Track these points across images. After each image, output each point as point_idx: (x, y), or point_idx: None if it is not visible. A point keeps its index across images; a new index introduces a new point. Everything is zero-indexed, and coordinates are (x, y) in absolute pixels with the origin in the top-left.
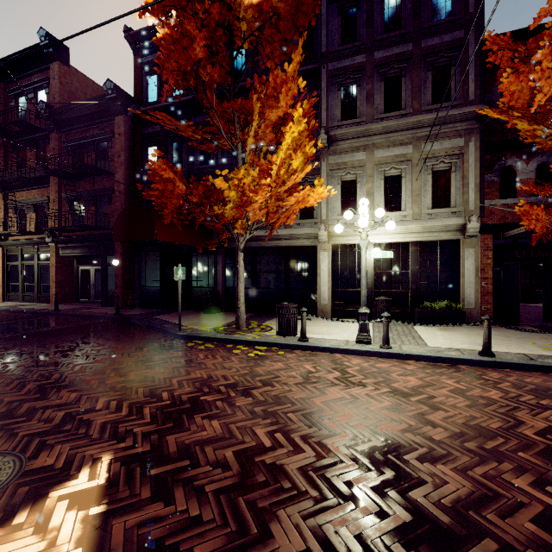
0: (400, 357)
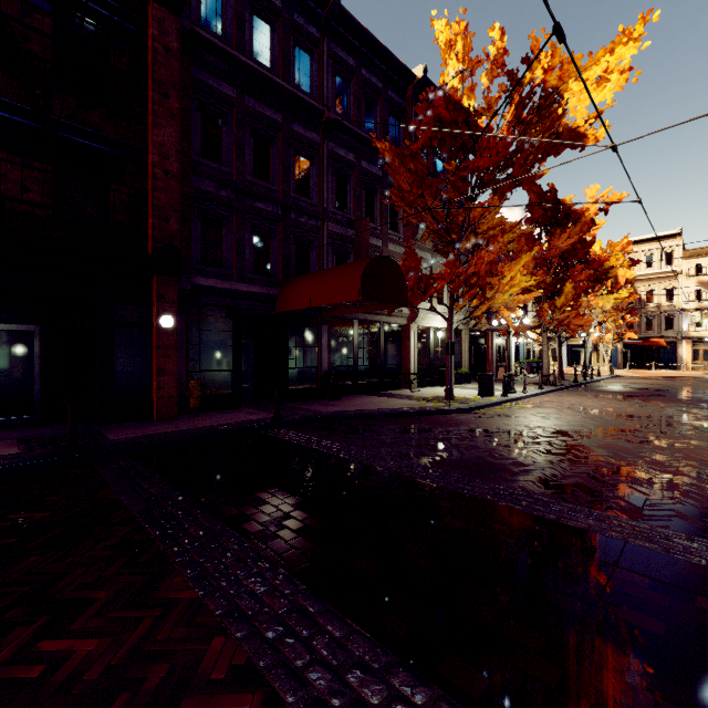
0: (536, 395)
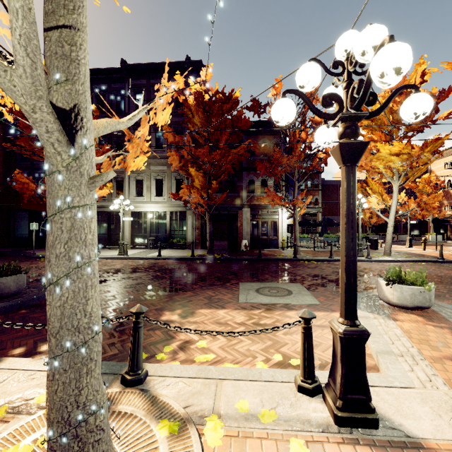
0: (128, 259)
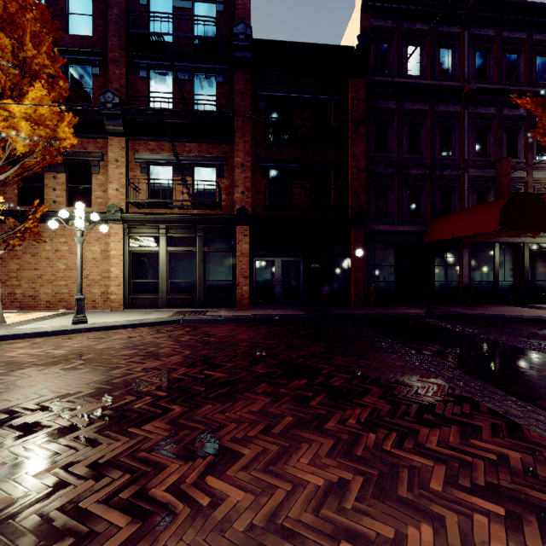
0: None
